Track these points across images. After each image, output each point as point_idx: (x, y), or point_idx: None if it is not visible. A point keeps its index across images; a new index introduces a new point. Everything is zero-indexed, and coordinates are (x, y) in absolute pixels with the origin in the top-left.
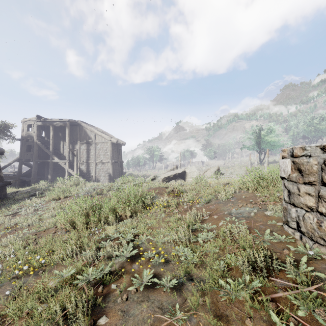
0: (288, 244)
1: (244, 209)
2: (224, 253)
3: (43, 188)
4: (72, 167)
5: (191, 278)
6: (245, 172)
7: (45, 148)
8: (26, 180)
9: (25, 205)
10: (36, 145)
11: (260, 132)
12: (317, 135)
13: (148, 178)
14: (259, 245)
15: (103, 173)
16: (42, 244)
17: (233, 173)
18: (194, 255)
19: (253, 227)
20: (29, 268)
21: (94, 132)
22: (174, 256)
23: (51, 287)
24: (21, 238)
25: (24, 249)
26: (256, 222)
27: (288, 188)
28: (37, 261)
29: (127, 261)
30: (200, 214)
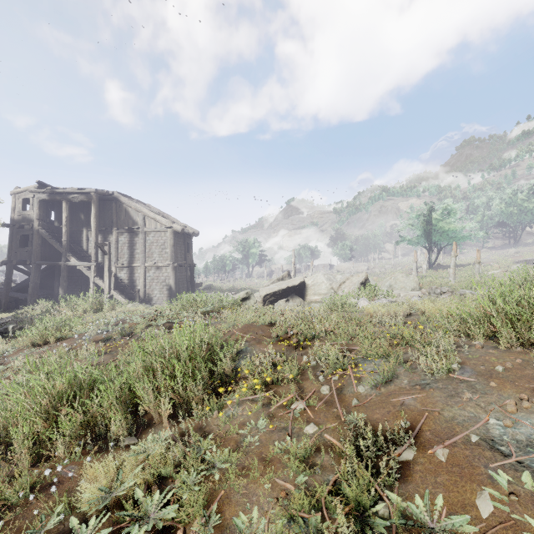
0: None
1: None
2: None
3: (33, 316)
4: (102, 275)
5: None
6: (417, 284)
7: (54, 242)
8: (20, 298)
9: None
10: (37, 236)
11: (430, 214)
12: (523, 220)
13: (236, 297)
14: None
15: (159, 285)
16: None
17: (393, 287)
18: None
19: None
20: None
21: (143, 212)
22: None
23: None
24: None
25: None
26: None
27: None
28: None
29: None
30: (379, 430)
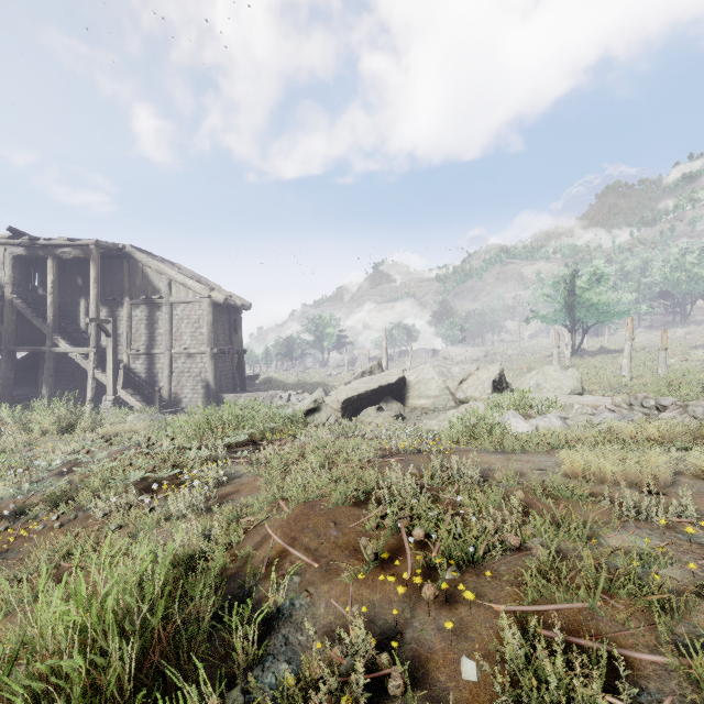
0: None
1: None
2: None
3: None
4: None
5: None
6: (578, 382)
7: (34, 317)
8: None
9: None
10: (10, 309)
11: (573, 280)
12: (695, 289)
13: (297, 408)
14: None
15: (191, 381)
16: None
17: (542, 387)
18: None
19: None
20: None
21: (168, 274)
22: None
23: None
24: None
25: None
26: None
27: None
28: None
29: None
30: None
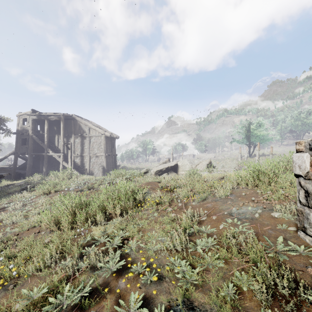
0: (309, 258)
1: (246, 209)
2: (231, 268)
3: (35, 181)
4: (66, 160)
5: (191, 307)
6: (237, 165)
7: (40, 142)
8: (21, 173)
9: (15, 199)
10: (31, 139)
11: (249, 126)
12: (304, 129)
13: (141, 171)
14: (273, 258)
15: (97, 166)
16: (21, 248)
17: (224, 167)
18: (194, 271)
19: (261, 233)
20: (1, 279)
21: (89, 126)
22: (169, 272)
23: (17, 311)
24: (1, 239)
25: (0, 254)
26: (263, 225)
27: (305, 188)
28: (10, 271)
29: (112, 273)
30: (197, 214)
